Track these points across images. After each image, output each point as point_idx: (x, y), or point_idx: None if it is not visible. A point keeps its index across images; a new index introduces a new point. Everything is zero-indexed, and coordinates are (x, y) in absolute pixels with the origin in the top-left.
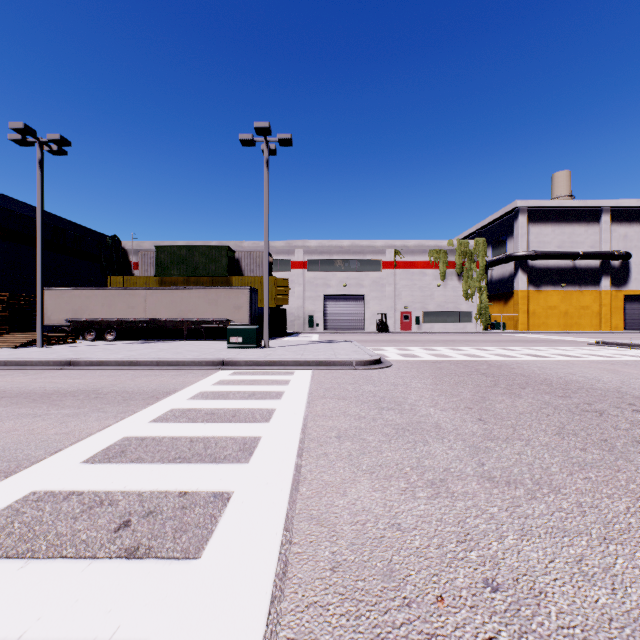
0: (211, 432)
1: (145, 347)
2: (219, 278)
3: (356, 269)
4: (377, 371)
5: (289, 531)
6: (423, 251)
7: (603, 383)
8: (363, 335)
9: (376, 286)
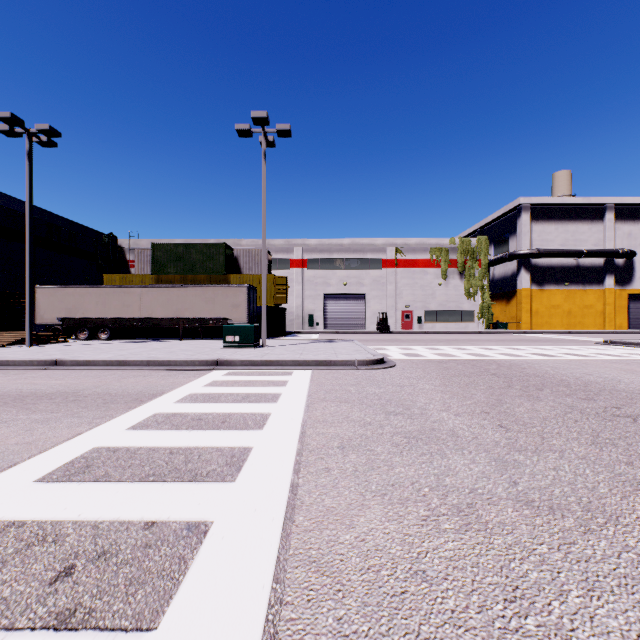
0: (195, 441)
1: (138, 346)
2: (217, 276)
3: (356, 268)
4: (381, 371)
5: (280, 583)
6: (424, 249)
7: (625, 384)
8: (364, 334)
9: (377, 285)
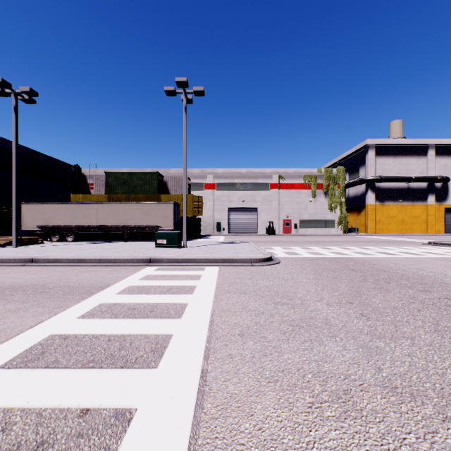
0: (129, 329)
1: (94, 247)
2: (151, 195)
3: (251, 189)
4: (269, 267)
5: None
6: (299, 176)
7: (450, 278)
8: (256, 237)
9: (265, 201)
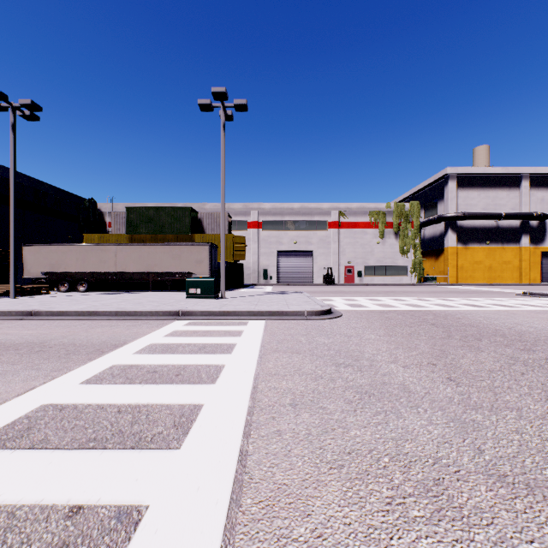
0: (146, 398)
1: (111, 298)
2: (183, 236)
3: (305, 228)
4: (328, 321)
5: None
6: (364, 213)
7: None
8: (311, 287)
9: (323, 243)
